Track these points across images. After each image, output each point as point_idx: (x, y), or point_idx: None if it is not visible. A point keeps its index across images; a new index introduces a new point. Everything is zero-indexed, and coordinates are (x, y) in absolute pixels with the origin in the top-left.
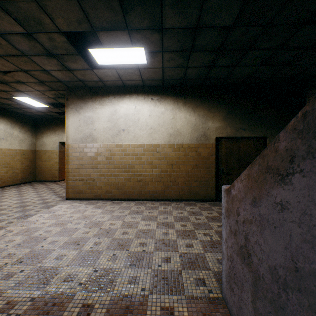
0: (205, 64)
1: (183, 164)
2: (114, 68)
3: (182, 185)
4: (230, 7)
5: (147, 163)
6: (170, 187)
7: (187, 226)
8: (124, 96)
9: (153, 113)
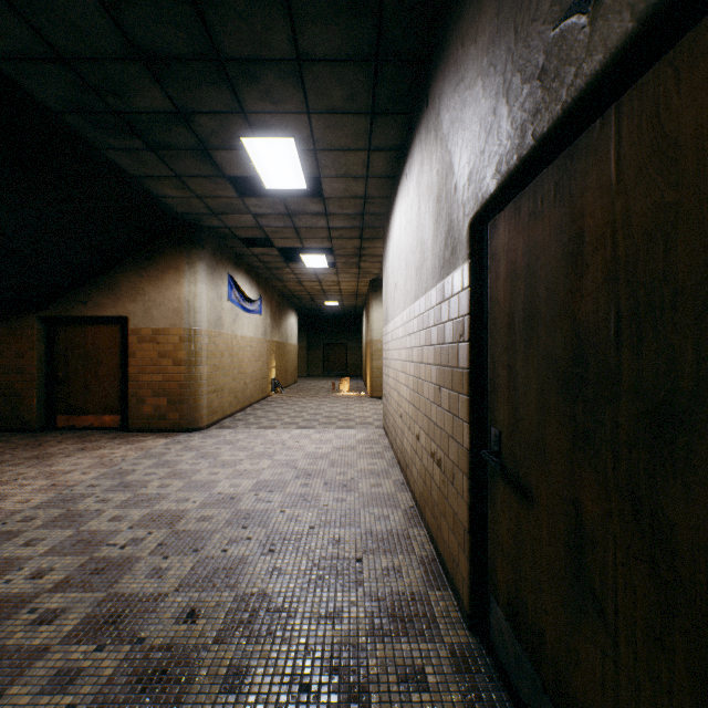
0: (275, 5)
1: (425, 377)
2: (319, 177)
3: (425, 462)
4: (49, 5)
5: (404, 369)
6: (416, 458)
7: (197, 522)
8: (395, 202)
9: (406, 217)
